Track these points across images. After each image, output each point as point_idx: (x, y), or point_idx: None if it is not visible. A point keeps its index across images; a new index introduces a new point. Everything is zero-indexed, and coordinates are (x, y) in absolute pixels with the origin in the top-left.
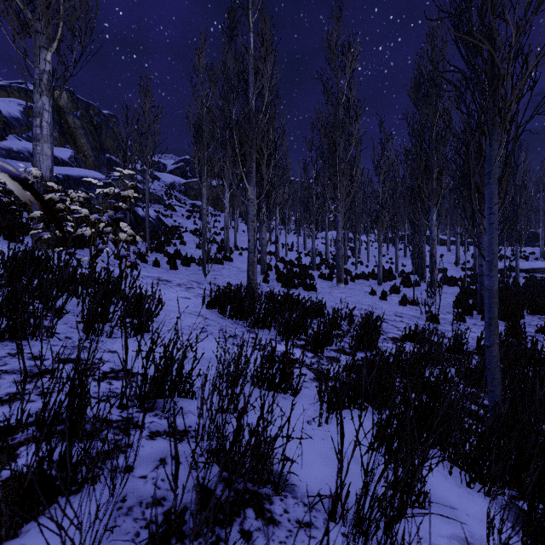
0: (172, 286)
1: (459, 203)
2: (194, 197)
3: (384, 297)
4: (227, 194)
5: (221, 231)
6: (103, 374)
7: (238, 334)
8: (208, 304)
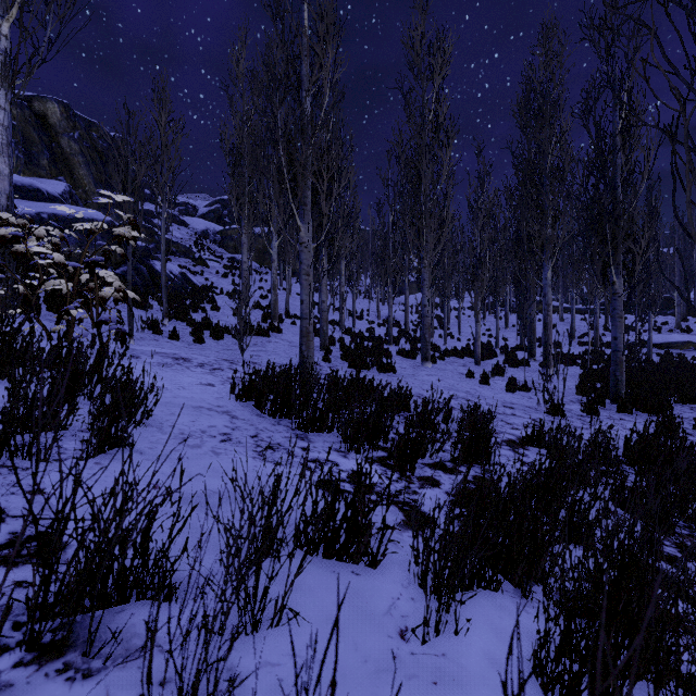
0: (190, 367)
1: (586, 255)
2: (234, 250)
3: (486, 381)
4: (275, 243)
5: (269, 293)
6: None
7: (282, 442)
8: (239, 394)
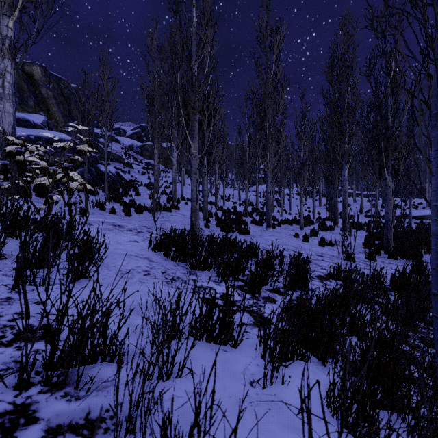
0: (123, 231)
1: (369, 161)
2: (149, 157)
3: (306, 239)
4: (175, 153)
5: (171, 184)
6: (15, 334)
7: (180, 276)
8: (153, 247)
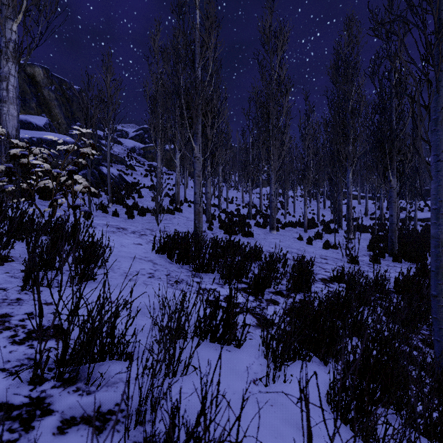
0: (127, 233)
1: (373, 163)
2: (151, 159)
3: (310, 242)
4: (178, 155)
5: (174, 187)
6: (27, 333)
7: (184, 278)
8: (157, 250)
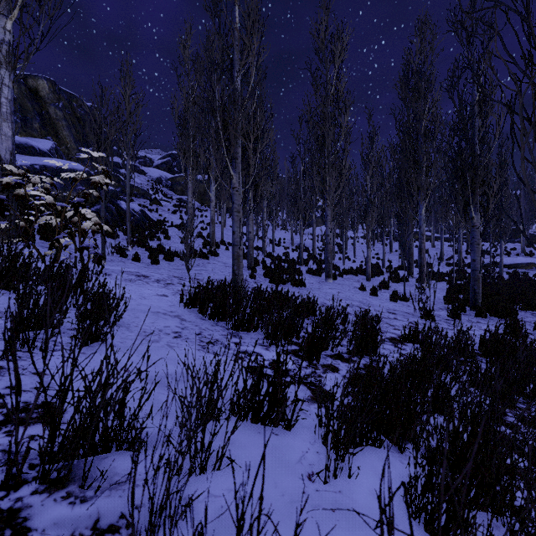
0: (149, 282)
1: (451, 196)
2: (181, 192)
3: (374, 293)
4: (213, 187)
5: (208, 226)
6: (6, 415)
7: (219, 338)
8: (186, 302)
